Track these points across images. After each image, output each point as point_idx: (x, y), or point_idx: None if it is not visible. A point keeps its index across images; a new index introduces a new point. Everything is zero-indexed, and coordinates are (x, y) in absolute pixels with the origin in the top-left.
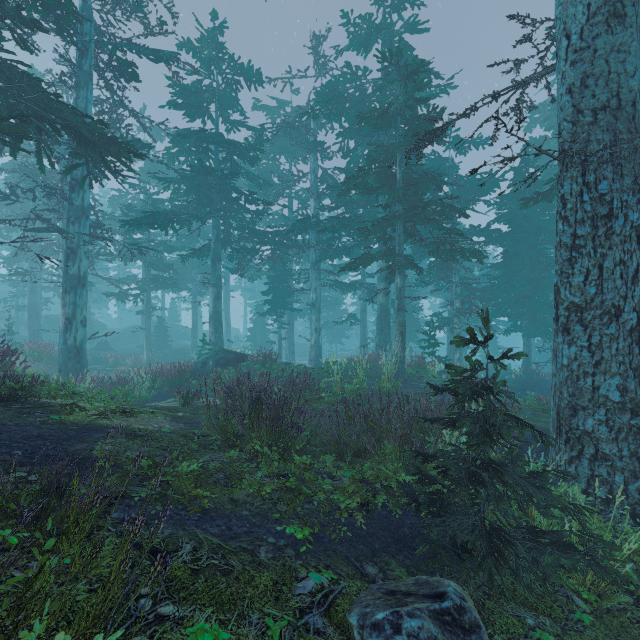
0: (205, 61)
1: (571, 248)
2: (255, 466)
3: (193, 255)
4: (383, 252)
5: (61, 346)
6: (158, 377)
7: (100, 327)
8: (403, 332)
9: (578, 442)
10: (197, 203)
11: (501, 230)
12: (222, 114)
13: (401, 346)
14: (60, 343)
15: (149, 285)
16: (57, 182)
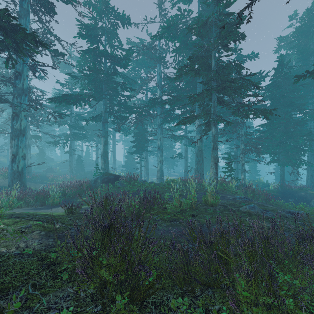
0: (98, 11)
1: None
2: (98, 312)
3: (92, 120)
4: (204, 112)
5: (9, 171)
6: (67, 189)
7: (50, 160)
8: (216, 163)
9: None
10: (94, 91)
11: (266, 104)
12: (109, 43)
13: (215, 172)
14: (9, 169)
15: (71, 137)
16: (11, 76)
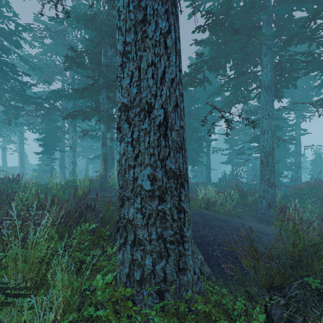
0: None
1: (123, 54)
2: None
3: None
4: (91, 107)
5: None
6: None
7: None
8: (105, 159)
9: (124, 230)
10: None
11: None
12: None
13: (104, 168)
14: None
15: None
16: None
